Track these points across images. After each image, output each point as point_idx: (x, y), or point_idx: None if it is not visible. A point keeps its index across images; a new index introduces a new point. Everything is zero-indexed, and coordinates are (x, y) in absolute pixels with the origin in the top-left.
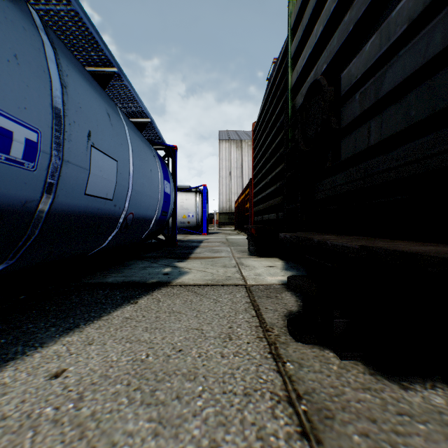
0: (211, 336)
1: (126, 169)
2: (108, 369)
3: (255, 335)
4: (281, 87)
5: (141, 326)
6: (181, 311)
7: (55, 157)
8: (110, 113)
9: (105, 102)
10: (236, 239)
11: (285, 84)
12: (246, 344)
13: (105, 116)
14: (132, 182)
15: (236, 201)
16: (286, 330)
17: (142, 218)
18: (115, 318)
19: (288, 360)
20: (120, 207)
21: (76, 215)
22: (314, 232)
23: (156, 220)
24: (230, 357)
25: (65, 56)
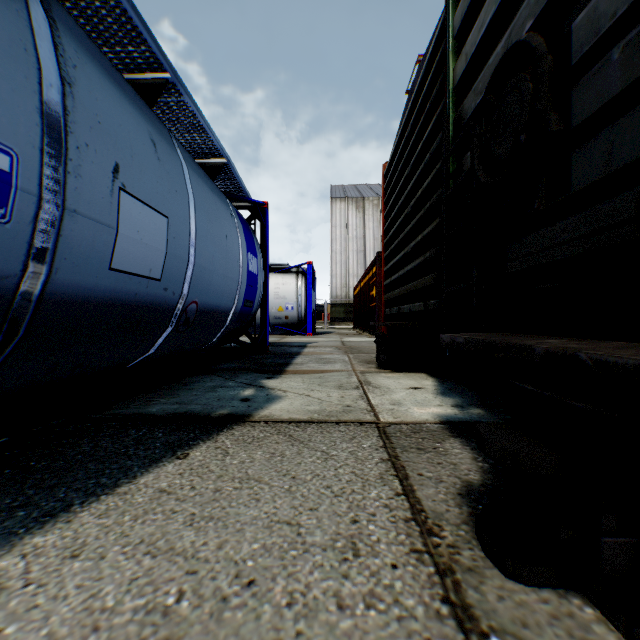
0: (317, 543)
1: (184, 231)
2: (86, 636)
3: (407, 544)
4: (432, 94)
5: (184, 512)
6: (262, 478)
7: (49, 202)
8: (157, 141)
9: (148, 123)
10: (356, 342)
11: (441, 87)
12: (389, 568)
13: (147, 144)
14: (195, 253)
15: (356, 287)
16: (469, 531)
17: (212, 310)
18: (141, 489)
19: (491, 628)
20: (174, 292)
21: (96, 304)
22: (501, 331)
23: (235, 313)
24: (358, 609)
25: (74, 37)
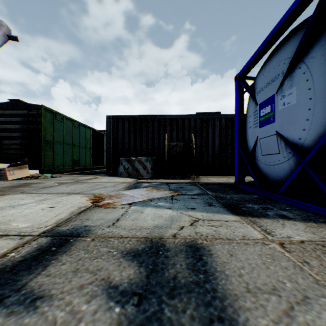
0: None
1: None
2: None
3: None
4: None
5: None
6: None
7: None
8: None
9: None
10: None
11: None
12: None
13: None
14: None
15: None
16: None
17: None
18: None
19: None
20: None
21: None
22: None
23: None
24: None
25: None
